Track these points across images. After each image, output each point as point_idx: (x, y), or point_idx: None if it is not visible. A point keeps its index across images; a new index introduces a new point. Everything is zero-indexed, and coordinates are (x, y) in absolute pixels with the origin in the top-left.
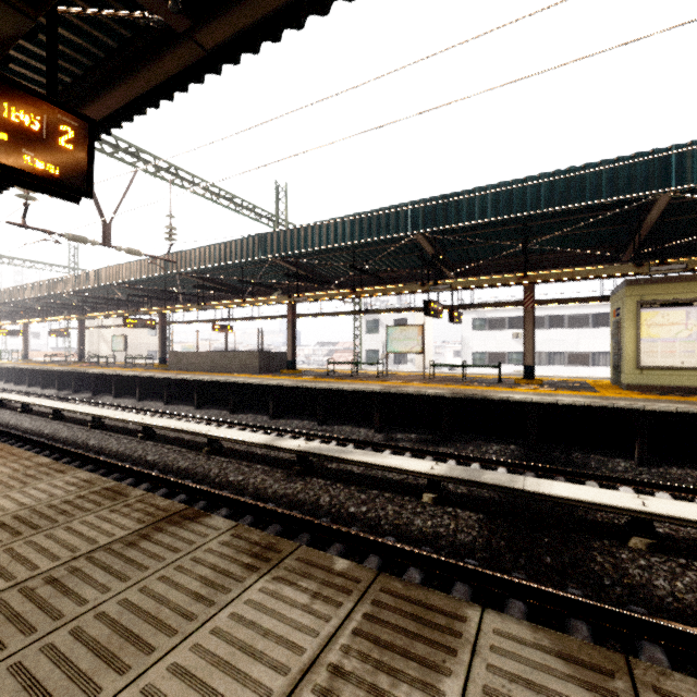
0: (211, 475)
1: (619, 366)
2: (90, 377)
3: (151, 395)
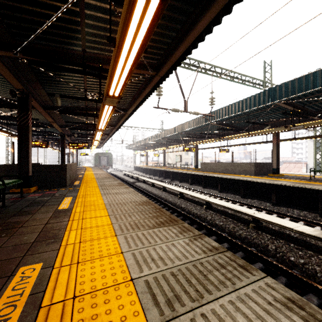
0: (270, 249)
1: None
2: (170, 173)
3: (195, 183)
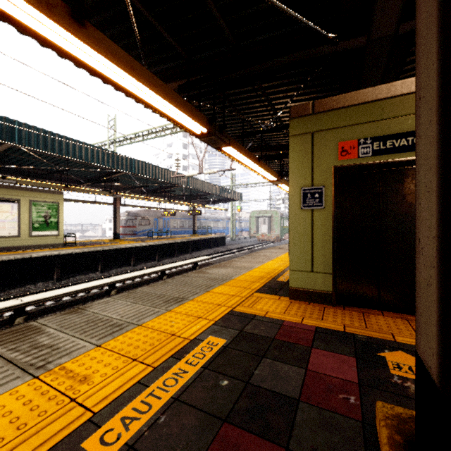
0: None
1: None
2: None
3: None
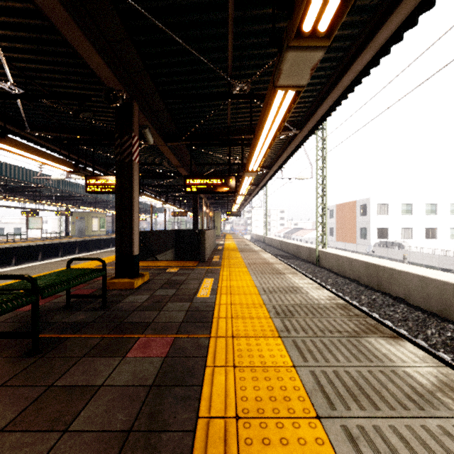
0: None
1: (85, 231)
2: None
3: None
